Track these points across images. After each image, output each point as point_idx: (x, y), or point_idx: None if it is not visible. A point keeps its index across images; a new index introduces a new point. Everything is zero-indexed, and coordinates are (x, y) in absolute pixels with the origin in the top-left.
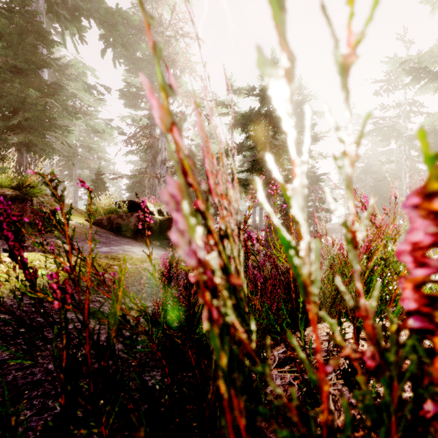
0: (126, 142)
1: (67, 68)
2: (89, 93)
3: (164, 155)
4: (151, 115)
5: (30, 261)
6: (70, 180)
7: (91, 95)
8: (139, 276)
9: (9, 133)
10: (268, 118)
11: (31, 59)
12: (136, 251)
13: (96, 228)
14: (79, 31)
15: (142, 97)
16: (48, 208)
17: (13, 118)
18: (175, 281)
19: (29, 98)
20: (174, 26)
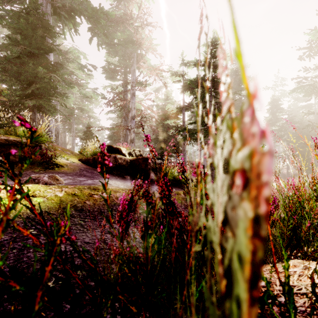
0: (107, 104)
1: (67, 54)
2: (82, 70)
3: (133, 113)
4: (124, 84)
5: (33, 191)
6: (70, 132)
7: (83, 72)
8: (112, 203)
9: (26, 99)
10: (211, 82)
11: (41, 47)
12: (112, 183)
13: (85, 165)
14: (74, 26)
15: (118, 71)
16: (52, 151)
17: (29, 89)
18: (140, 208)
19: (39, 74)
20: (141, 18)
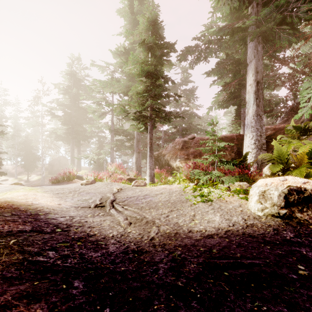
0: None
1: None
2: None
3: None
4: None
5: None
6: None
7: None
8: None
9: None
10: None
11: None
12: None
13: None
14: None
15: None
16: None
17: None
18: None
19: None
20: None
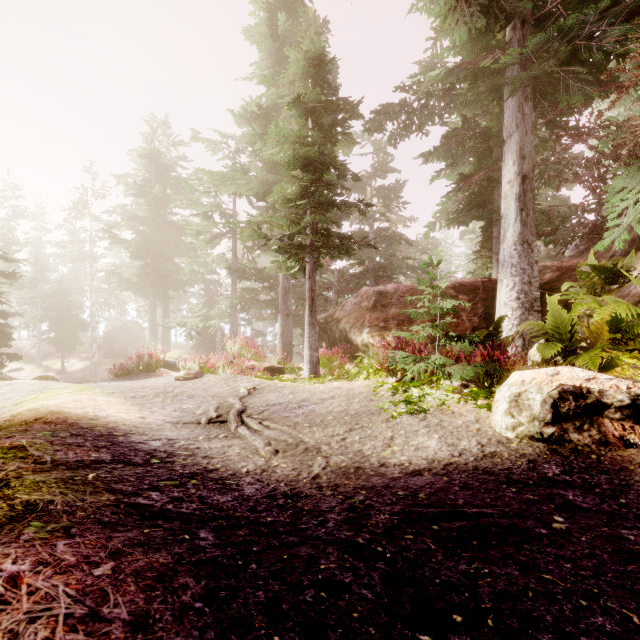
0: None
1: None
2: None
3: None
4: None
5: None
6: None
7: None
8: None
9: None
10: None
11: None
12: None
13: None
14: None
15: None
16: None
17: None
18: None
19: None
20: None
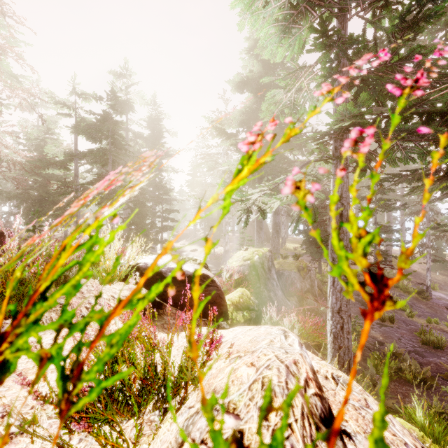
0: None
1: None
2: None
3: None
4: None
5: None
6: None
7: None
8: None
9: None
10: (111, 138)
11: None
12: None
13: None
14: None
15: None
16: None
17: None
18: None
19: None
20: None
